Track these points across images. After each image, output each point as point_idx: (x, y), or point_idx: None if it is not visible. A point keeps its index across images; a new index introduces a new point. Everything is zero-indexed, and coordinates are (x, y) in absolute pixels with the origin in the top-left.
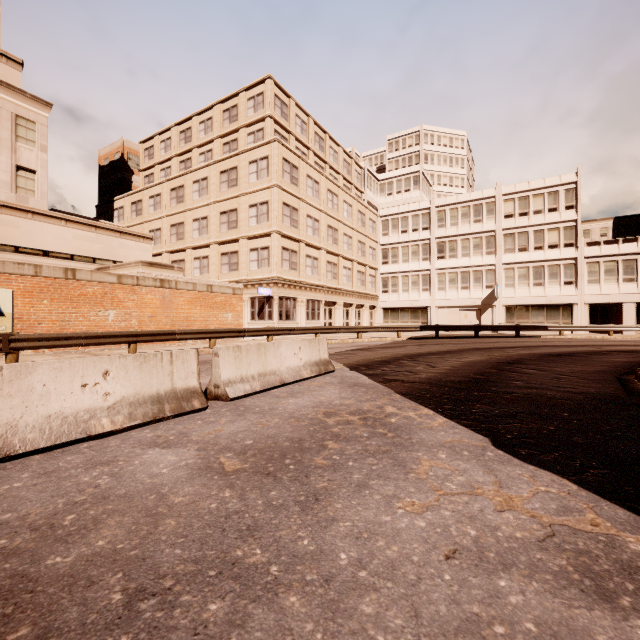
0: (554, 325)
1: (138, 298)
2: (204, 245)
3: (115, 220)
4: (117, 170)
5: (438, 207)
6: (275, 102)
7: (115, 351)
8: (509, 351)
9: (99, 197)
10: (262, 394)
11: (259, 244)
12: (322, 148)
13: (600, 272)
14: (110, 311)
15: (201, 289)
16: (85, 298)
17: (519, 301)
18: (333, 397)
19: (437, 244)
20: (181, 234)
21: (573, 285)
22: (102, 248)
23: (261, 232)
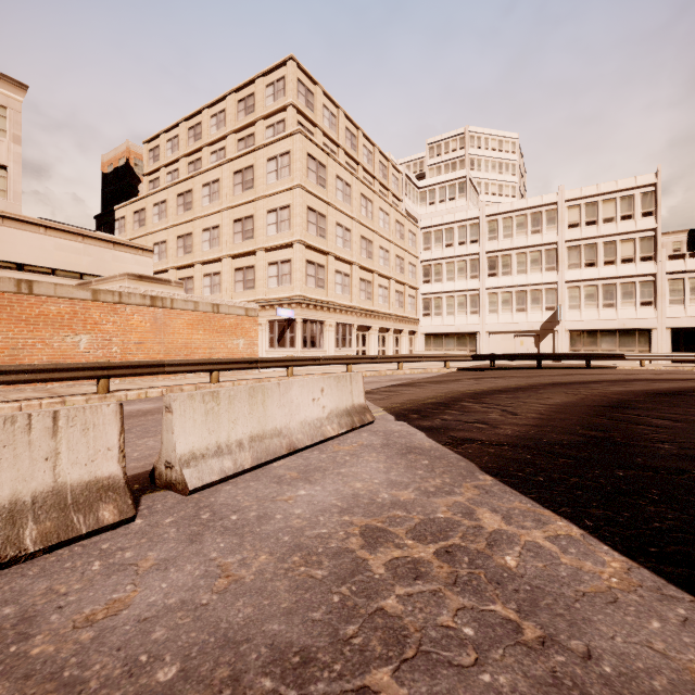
0: (633, 353)
1: (121, 319)
2: (215, 259)
3: (116, 232)
4: (122, 178)
5: (489, 216)
6: (298, 88)
7: (86, 388)
8: (597, 388)
9: (102, 209)
10: (255, 473)
11: (279, 257)
12: (354, 146)
13: (685, 290)
14: (82, 336)
15: (205, 309)
16: (46, 319)
17: (586, 325)
18: (376, 482)
19: (488, 259)
20: (189, 247)
21: (652, 306)
22: (91, 261)
23: (281, 242)
